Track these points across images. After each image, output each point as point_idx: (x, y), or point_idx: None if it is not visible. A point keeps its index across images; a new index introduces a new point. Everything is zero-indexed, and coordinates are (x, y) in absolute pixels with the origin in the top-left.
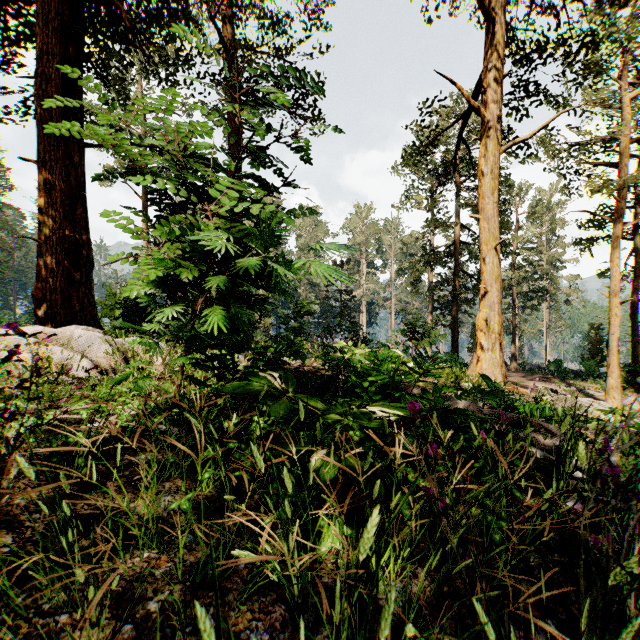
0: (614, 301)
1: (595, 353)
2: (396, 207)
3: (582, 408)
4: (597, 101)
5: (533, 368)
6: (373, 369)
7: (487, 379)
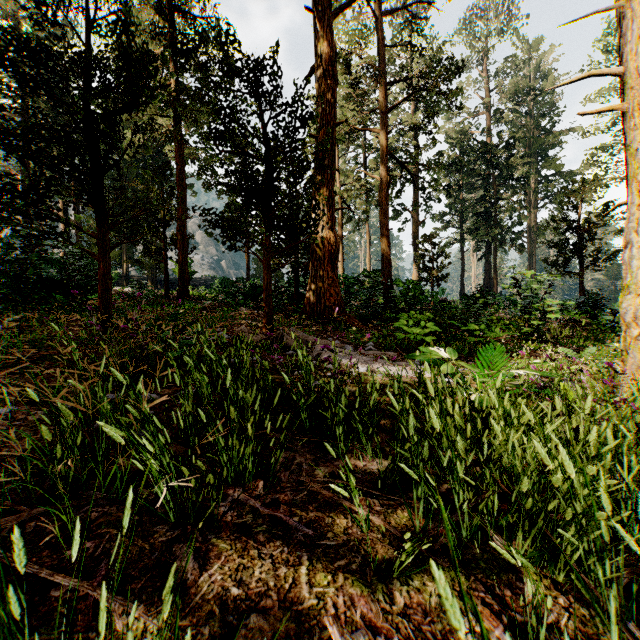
0: None
1: None
2: None
3: None
4: None
5: None
6: None
7: None
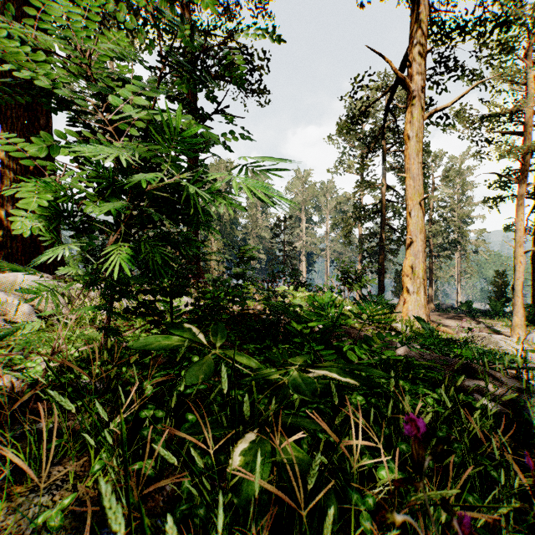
0: (519, 251)
1: (500, 295)
2: (331, 171)
3: (496, 344)
4: (505, 78)
5: (447, 308)
6: (314, 315)
7: (421, 322)
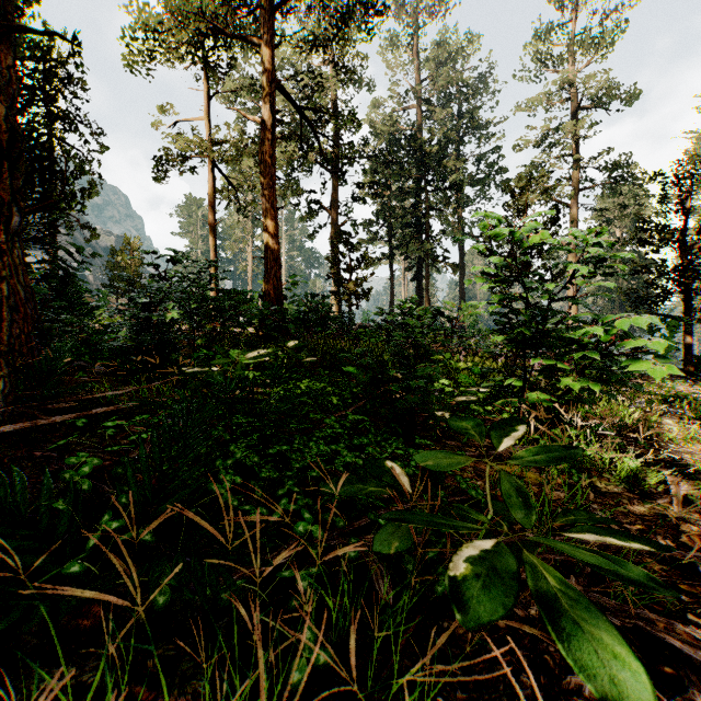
0: None
1: None
2: None
3: None
4: None
5: None
6: None
7: None
